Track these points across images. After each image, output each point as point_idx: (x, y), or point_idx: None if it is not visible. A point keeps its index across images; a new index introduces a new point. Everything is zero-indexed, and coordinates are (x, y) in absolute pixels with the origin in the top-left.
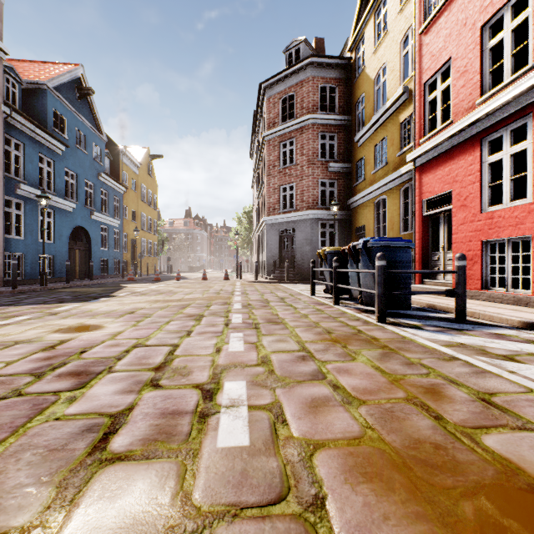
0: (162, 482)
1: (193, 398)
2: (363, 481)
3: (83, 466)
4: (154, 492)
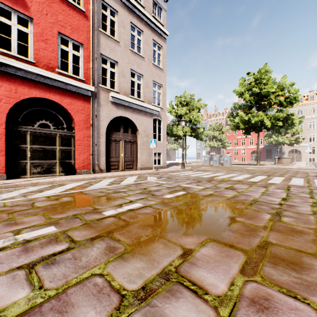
0: (80, 229)
1: (0, 254)
2: (65, 212)
3: (81, 244)
4: (84, 228)
